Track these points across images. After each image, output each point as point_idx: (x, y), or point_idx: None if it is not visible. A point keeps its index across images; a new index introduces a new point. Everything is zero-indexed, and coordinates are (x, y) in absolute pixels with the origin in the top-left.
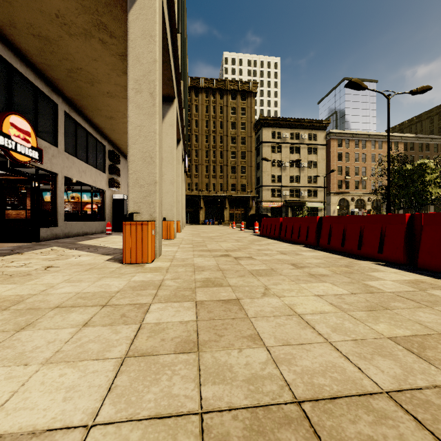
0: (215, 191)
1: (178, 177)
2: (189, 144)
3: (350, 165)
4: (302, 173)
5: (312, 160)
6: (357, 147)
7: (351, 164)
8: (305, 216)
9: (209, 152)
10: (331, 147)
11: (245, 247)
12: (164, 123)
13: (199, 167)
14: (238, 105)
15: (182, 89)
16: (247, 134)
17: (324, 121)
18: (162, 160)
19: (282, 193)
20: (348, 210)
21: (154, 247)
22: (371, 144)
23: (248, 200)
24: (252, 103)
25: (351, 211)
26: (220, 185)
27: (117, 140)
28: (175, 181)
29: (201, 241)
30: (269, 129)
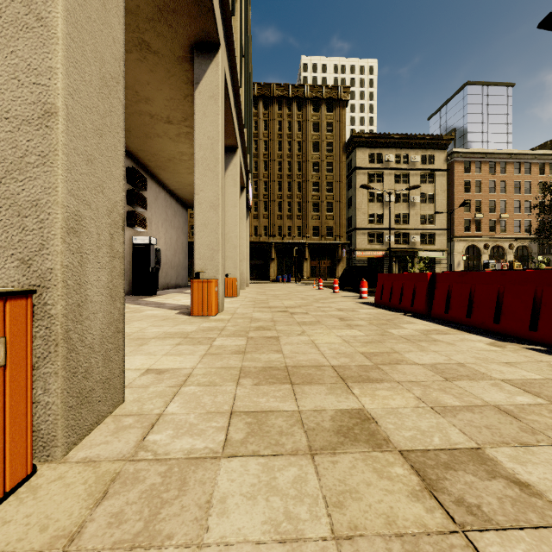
0: (291, 236)
1: (234, 207)
2: (256, 173)
3: (482, 197)
4: (413, 210)
5: (427, 192)
6: (493, 173)
7: (484, 196)
8: (421, 269)
9: (283, 184)
10: (454, 173)
11: (383, 350)
12: (199, 94)
13: (269, 205)
14: (323, 118)
15: (238, 54)
16: (335, 158)
17: (444, 137)
18: (195, 163)
19: (384, 239)
20: (479, 262)
21: (6, 426)
22: (514, 167)
23: (336, 249)
24: (342, 116)
25: (483, 263)
26: (298, 228)
27: (140, 152)
28: (219, 203)
29: (268, 323)
30: (365, 150)
